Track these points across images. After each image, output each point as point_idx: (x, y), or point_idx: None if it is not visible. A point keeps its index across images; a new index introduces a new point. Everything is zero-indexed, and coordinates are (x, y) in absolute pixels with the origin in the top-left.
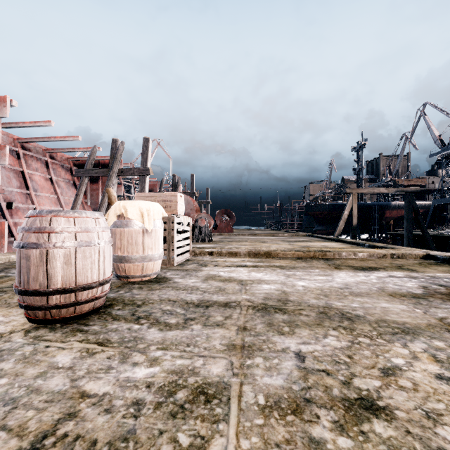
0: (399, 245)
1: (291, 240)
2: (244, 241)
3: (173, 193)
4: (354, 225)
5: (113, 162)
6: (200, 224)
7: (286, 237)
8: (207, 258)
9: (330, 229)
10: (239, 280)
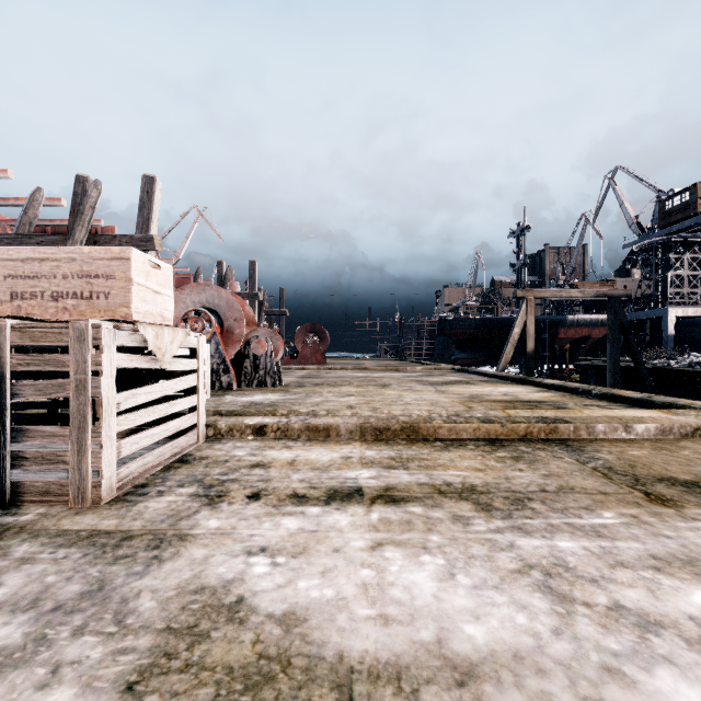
0: (591, 383)
1: (435, 381)
2: (345, 384)
3: (116, 251)
4: (529, 351)
5: (75, 222)
6: (256, 351)
7: (421, 373)
8: (243, 448)
9: (477, 357)
10: (333, 686)
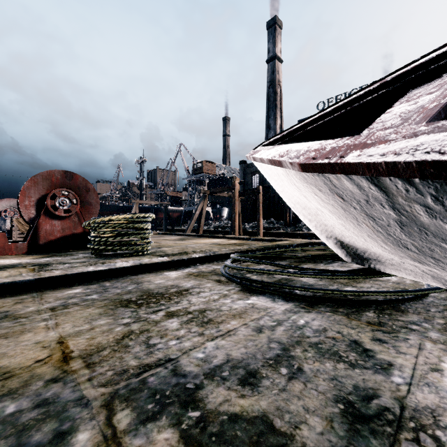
0: None
1: None
2: None
3: None
4: None
5: None
6: None
7: None
8: None
9: None
10: None
